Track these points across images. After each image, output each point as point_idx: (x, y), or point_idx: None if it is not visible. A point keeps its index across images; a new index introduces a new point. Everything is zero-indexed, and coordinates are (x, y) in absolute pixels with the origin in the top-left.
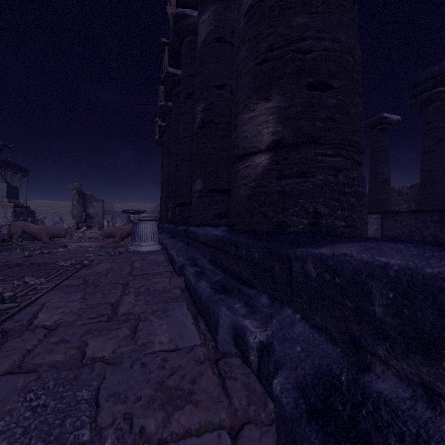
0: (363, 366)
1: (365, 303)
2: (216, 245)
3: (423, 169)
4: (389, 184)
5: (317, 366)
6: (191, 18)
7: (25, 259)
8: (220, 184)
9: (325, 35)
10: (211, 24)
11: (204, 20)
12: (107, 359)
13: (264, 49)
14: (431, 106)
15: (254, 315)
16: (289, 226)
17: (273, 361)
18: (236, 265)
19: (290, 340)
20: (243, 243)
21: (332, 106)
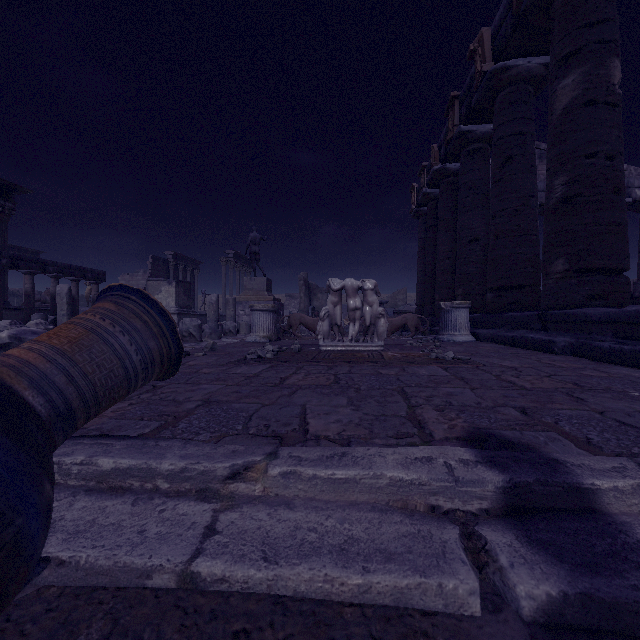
0: None
1: None
2: (637, 320)
3: None
4: None
5: None
6: (514, 68)
7: None
8: (593, 263)
9: None
10: (576, 88)
11: (566, 85)
12: (612, 376)
13: None
14: None
15: None
16: None
17: None
18: None
19: None
20: None
21: None
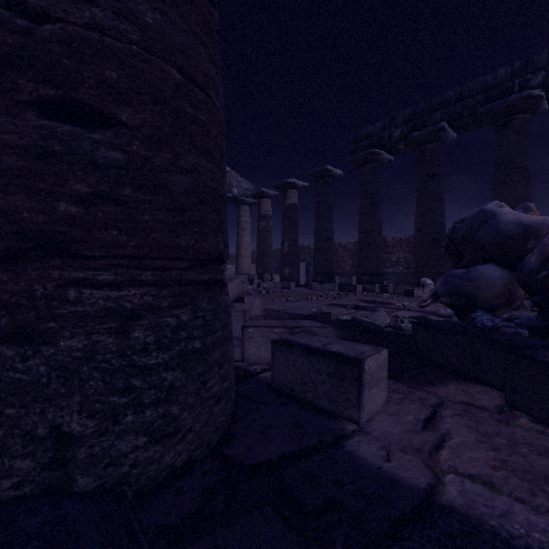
0: None
1: None
2: None
3: (361, 230)
4: (333, 243)
5: None
6: None
7: None
8: None
9: None
10: None
11: None
12: None
13: None
14: (367, 166)
15: None
16: None
17: None
18: None
19: None
20: None
21: (110, 167)
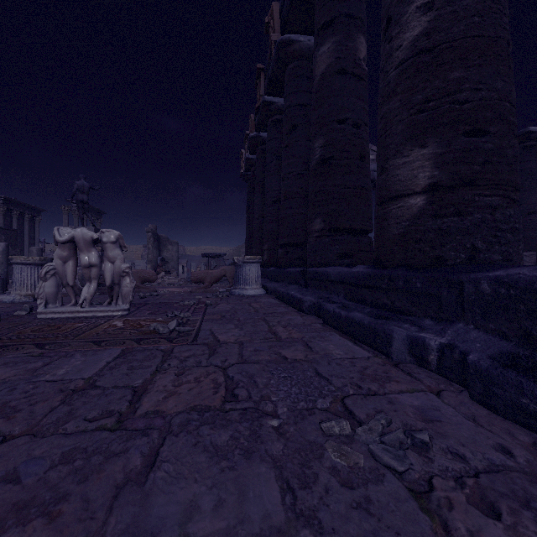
0: (534, 349)
1: (536, 305)
2: (358, 282)
3: None
4: None
5: (497, 351)
6: (297, 43)
7: (142, 299)
8: (342, 223)
9: (481, 85)
10: (331, 56)
11: (323, 52)
12: (306, 360)
13: (419, 100)
14: None
15: (424, 331)
16: (446, 260)
17: (458, 352)
18: (387, 298)
19: (468, 341)
20: (401, 276)
21: (488, 151)
